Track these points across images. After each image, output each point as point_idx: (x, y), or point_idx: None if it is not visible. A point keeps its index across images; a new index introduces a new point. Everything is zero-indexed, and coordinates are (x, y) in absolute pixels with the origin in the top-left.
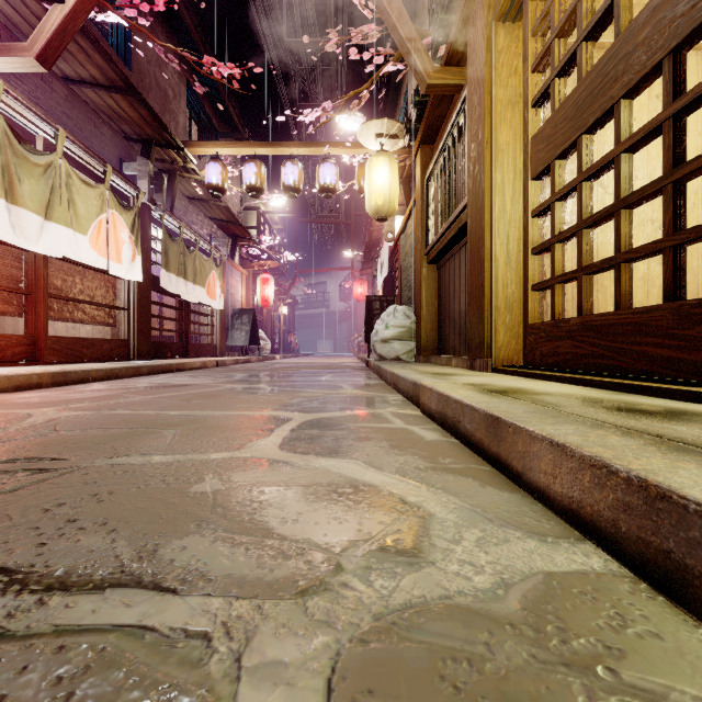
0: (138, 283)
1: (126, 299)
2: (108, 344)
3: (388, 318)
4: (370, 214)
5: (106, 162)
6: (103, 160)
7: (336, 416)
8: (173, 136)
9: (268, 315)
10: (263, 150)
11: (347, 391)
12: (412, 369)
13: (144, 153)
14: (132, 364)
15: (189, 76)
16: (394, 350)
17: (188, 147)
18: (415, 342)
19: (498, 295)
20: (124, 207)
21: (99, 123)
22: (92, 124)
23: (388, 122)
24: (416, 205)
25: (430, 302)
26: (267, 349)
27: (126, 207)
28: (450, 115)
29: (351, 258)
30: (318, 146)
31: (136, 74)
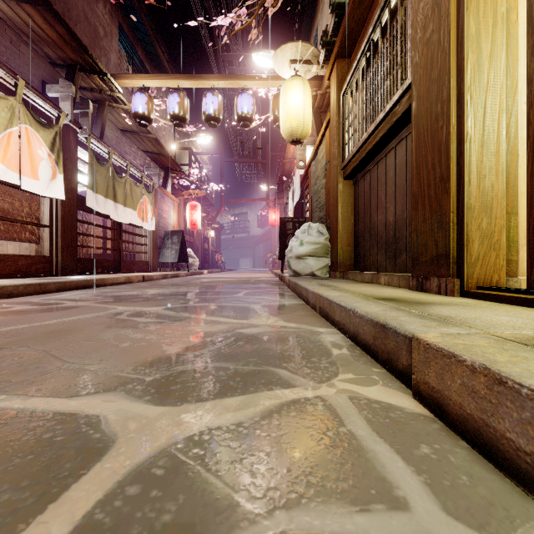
0: (62, 201)
1: (48, 217)
2: (24, 260)
3: (303, 235)
4: (284, 137)
5: (20, 77)
6: (15, 73)
7: (228, 424)
8: (95, 59)
9: (199, 237)
10: (186, 83)
11: (260, 319)
12: (341, 288)
13: (68, 77)
14: (34, 281)
15: (121, 20)
16: (308, 266)
17: (116, 79)
18: (328, 258)
19: (471, 189)
20: (42, 125)
21: (16, 40)
22: (7, 40)
23: (303, 45)
24: (330, 123)
25: (346, 217)
26: (195, 265)
27: (45, 125)
28: (372, 14)
29: (267, 191)
30: (236, 78)
31: (61, 2)
